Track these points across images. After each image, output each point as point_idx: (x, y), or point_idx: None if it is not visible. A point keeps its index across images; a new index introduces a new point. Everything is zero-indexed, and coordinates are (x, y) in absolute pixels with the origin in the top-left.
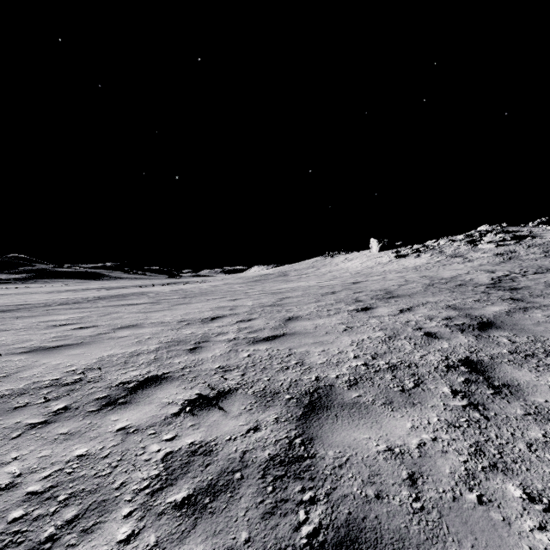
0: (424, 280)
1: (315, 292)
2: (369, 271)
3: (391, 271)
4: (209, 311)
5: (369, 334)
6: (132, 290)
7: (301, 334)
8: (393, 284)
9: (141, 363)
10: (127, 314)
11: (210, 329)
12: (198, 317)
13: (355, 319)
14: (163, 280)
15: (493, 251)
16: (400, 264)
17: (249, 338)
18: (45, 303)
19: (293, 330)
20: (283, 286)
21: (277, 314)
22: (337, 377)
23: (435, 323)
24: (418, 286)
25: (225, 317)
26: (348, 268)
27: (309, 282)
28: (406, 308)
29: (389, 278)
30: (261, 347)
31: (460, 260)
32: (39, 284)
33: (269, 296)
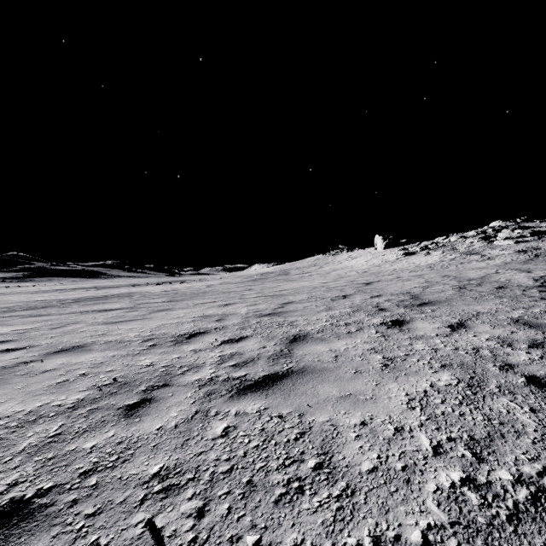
0: (450, 281)
1: (323, 296)
2: (378, 269)
3: (402, 269)
4: (190, 322)
5: (431, 378)
6: (123, 289)
7: (315, 374)
8: (414, 286)
9: (21, 448)
10: (88, 325)
11: (179, 357)
12: (173, 333)
13: (390, 341)
14: (160, 279)
15: (513, 248)
16: (409, 262)
17: (233, 379)
18: (11, 307)
19: (302, 363)
20: (284, 287)
21: (277, 330)
22: (427, 545)
23: (525, 354)
24: (448, 289)
25: (208, 333)
26: (353, 266)
27: (313, 282)
28: (456, 323)
29: (405, 277)
30: (250, 406)
31: (478, 258)
32: (34, 283)
33: (268, 301)
